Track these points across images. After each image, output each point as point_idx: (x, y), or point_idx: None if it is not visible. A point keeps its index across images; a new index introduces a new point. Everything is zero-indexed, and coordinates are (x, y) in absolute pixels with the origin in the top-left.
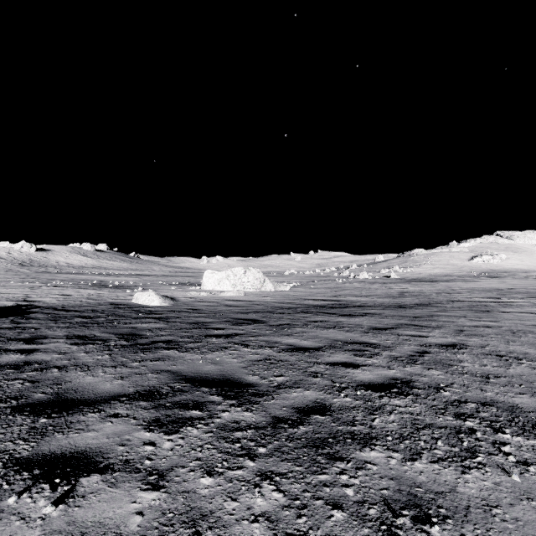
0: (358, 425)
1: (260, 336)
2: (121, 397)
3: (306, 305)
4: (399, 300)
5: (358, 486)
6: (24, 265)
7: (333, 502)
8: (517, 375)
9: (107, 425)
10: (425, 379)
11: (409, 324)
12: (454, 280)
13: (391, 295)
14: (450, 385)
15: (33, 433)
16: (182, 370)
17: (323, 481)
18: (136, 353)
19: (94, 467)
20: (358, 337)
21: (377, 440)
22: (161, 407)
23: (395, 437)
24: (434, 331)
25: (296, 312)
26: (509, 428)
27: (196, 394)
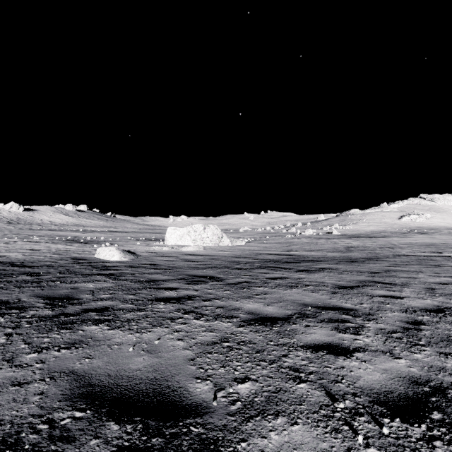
0: None
1: (216, 299)
2: None
3: (262, 259)
4: (348, 254)
5: None
6: (12, 222)
7: None
8: None
9: None
10: None
11: (373, 281)
12: (389, 236)
13: (338, 249)
14: None
15: None
16: (95, 370)
17: None
18: (48, 331)
19: None
20: (328, 300)
21: None
22: None
23: None
24: (404, 290)
25: (254, 268)
26: None
27: (89, 447)
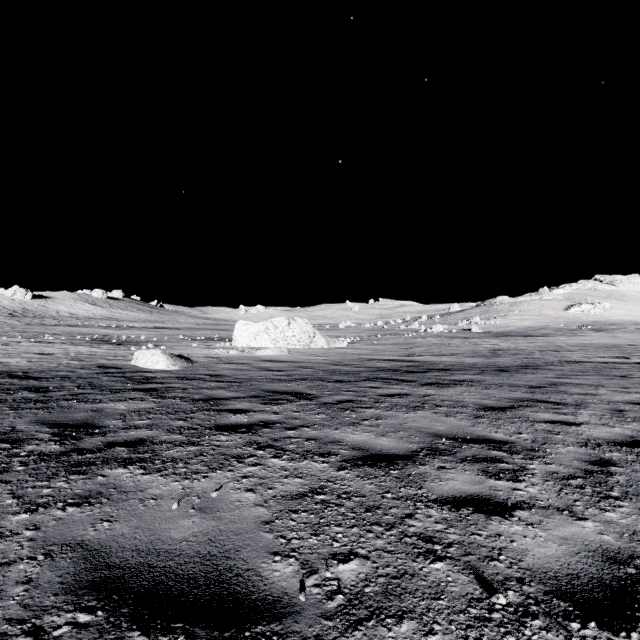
0: None
1: (305, 427)
2: None
3: (372, 368)
4: (495, 360)
5: None
6: (15, 315)
7: None
8: None
9: None
10: None
11: (533, 399)
12: (551, 334)
13: (481, 353)
14: None
15: None
16: (117, 541)
17: None
18: (51, 477)
19: None
20: (471, 428)
21: None
22: None
23: None
24: (580, 412)
25: (360, 380)
26: None
27: None
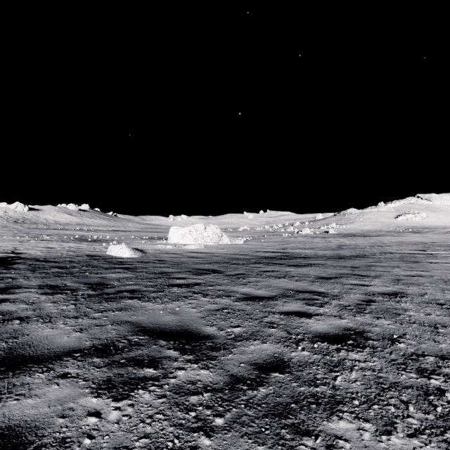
0: (321, 386)
1: (217, 285)
2: (75, 352)
3: (258, 256)
4: (339, 252)
5: None
6: (18, 222)
7: None
8: None
9: (52, 389)
10: (377, 330)
11: (351, 274)
12: (383, 235)
13: (331, 247)
14: (402, 336)
15: None
16: (142, 321)
17: None
18: (100, 302)
19: None
20: (307, 286)
21: (343, 404)
22: (114, 364)
23: (362, 401)
24: (374, 280)
25: (250, 263)
26: None
27: (153, 348)
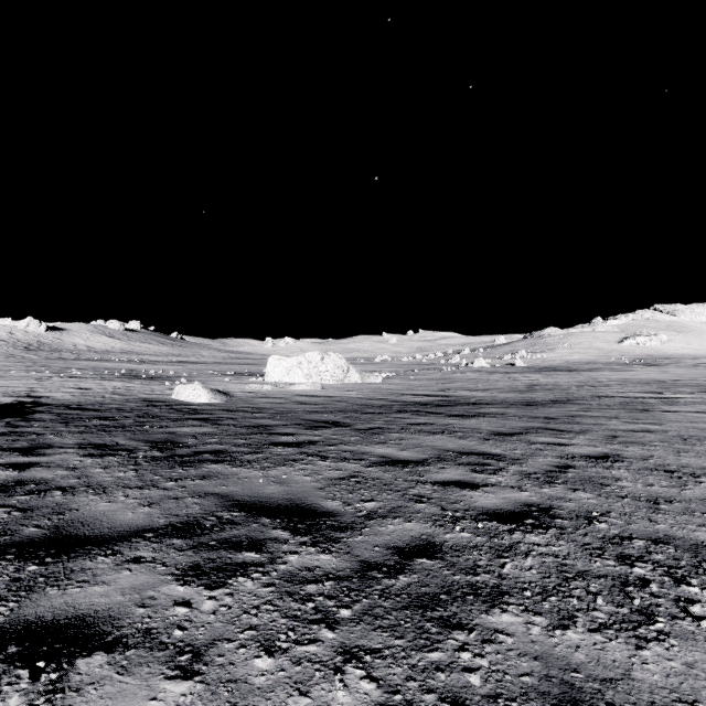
0: (482, 574)
1: (342, 444)
2: (147, 532)
3: (405, 402)
4: (528, 395)
5: (486, 669)
6: (31, 348)
7: (451, 697)
8: (697, 499)
9: (123, 575)
10: (571, 505)
11: (544, 428)
12: (599, 368)
13: (517, 388)
14: (606, 514)
15: (14, 588)
16: (235, 493)
17: (435, 663)
18: (172, 468)
19: (98, 642)
20: (476, 446)
21: (510, 596)
22: (202, 547)
23: (536, 592)
24: (577, 437)
25: (391, 412)
26: (696, 577)
27: (253, 527)
